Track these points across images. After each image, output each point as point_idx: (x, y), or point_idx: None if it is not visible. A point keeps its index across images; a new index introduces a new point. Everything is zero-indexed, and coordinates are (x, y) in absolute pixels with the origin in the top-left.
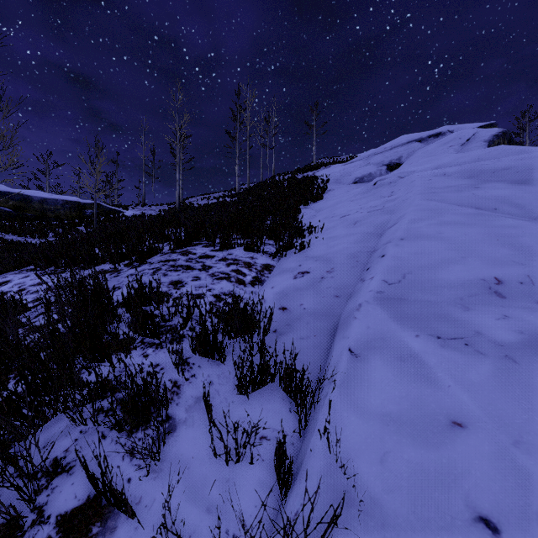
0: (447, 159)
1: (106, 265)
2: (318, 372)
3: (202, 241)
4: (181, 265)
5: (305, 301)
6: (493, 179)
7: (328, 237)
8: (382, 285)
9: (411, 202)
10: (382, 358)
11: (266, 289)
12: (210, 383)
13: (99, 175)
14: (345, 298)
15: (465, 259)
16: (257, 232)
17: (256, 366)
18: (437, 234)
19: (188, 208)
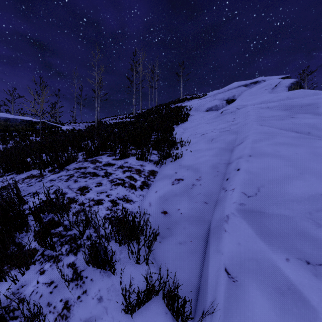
0: (267, 97)
1: (35, 170)
2: (195, 282)
3: (107, 151)
4: (90, 172)
5: (181, 206)
6: (302, 111)
7: (194, 150)
8: (243, 197)
9: (250, 126)
10: (259, 287)
11: (152, 193)
12: (100, 300)
13: (43, 103)
14: (212, 204)
15: (303, 175)
16: (146, 144)
17: (142, 274)
18: (275, 153)
19: (103, 125)
